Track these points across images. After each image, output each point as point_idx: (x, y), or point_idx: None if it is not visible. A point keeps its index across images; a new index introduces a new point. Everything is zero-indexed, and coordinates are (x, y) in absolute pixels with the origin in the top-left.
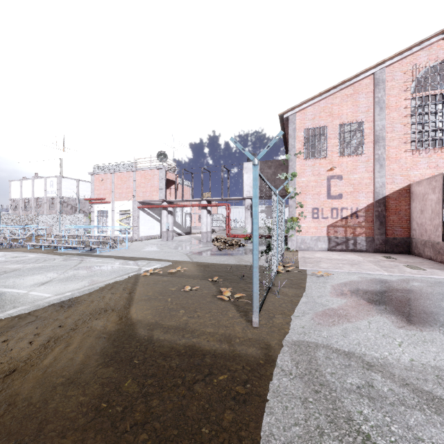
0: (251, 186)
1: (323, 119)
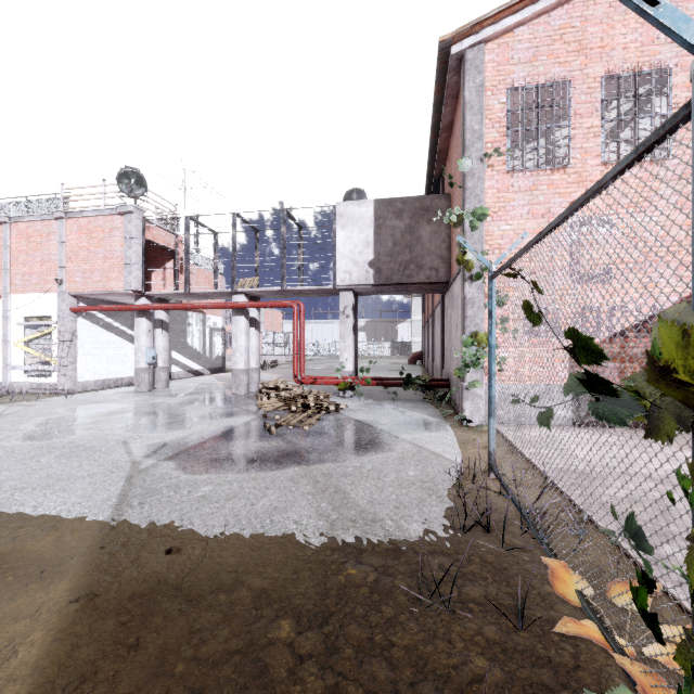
0: (354, 259)
1: (560, 62)
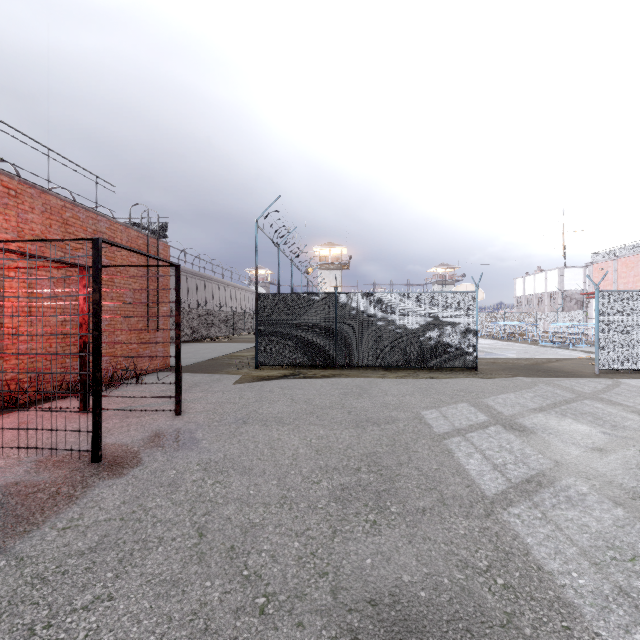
0: None
1: None
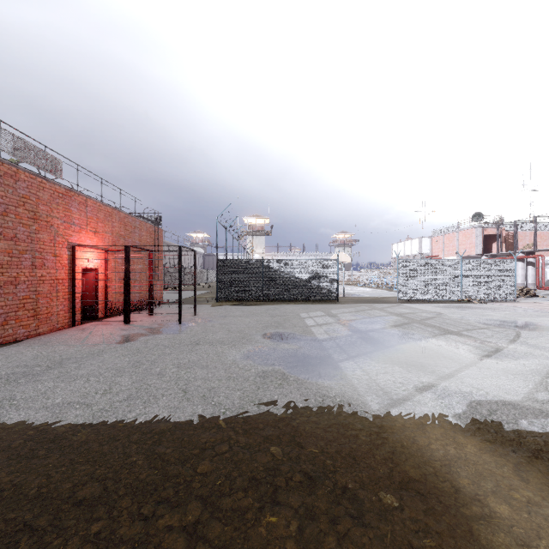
0: None
1: None
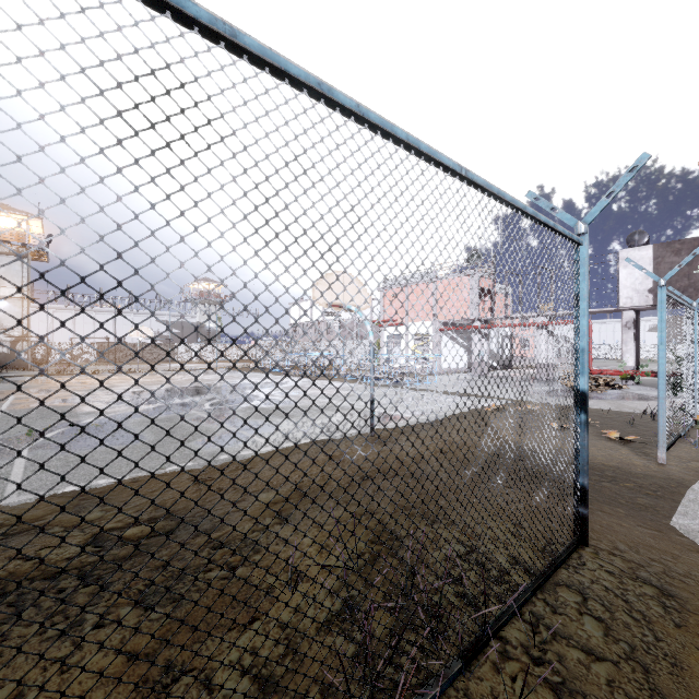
0: (635, 288)
1: None
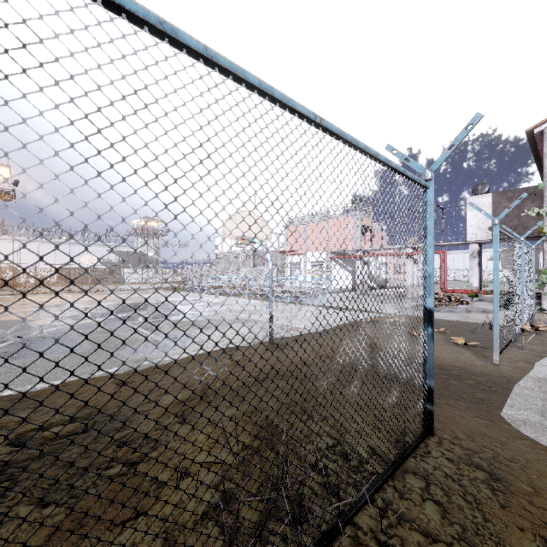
0: (478, 226)
1: None
